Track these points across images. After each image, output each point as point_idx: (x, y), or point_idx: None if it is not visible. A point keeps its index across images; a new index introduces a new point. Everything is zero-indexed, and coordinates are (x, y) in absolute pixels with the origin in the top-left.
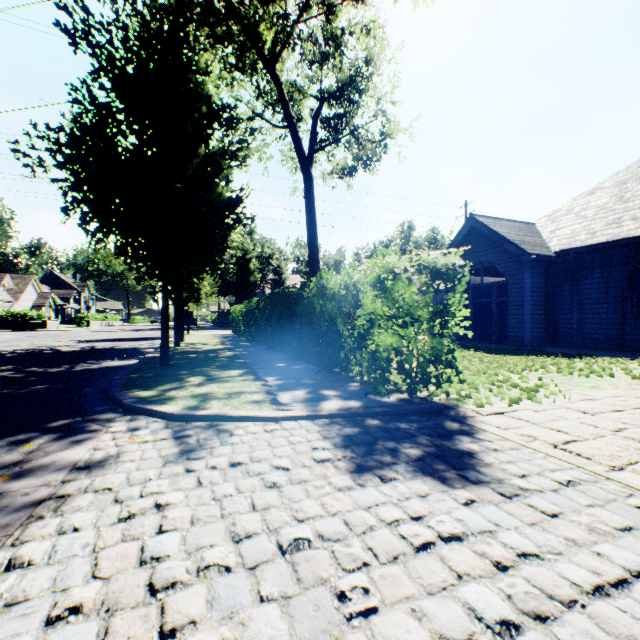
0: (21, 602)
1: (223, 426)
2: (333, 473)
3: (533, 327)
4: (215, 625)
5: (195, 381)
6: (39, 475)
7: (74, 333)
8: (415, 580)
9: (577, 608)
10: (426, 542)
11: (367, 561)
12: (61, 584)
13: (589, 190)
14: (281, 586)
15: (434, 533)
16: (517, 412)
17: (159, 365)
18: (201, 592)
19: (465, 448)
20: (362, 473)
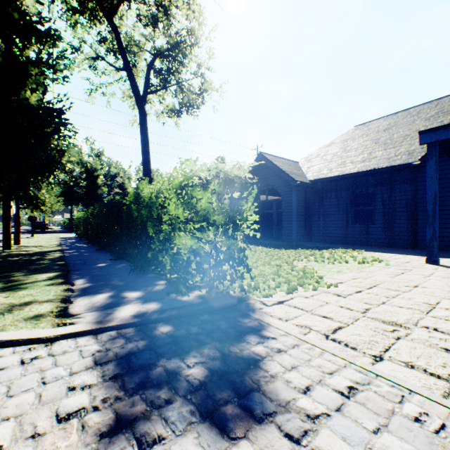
0: None
1: None
2: (69, 447)
3: (298, 229)
4: None
5: None
6: None
7: None
8: None
9: None
10: None
11: None
12: None
13: (328, 144)
14: None
15: None
16: (294, 300)
17: None
18: None
19: (252, 354)
20: (116, 436)
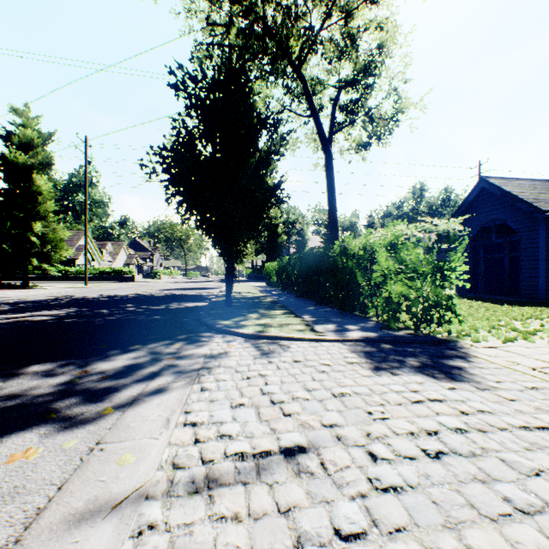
0: (217, 400)
1: (282, 343)
2: (359, 369)
3: (548, 281)
4: (308, 415)
5: (253, 316)
6: (190, 359)
7: (154, 284)
8: (410, 412)
9: (506, 431)
10: (419, 400)
11: (383, 403)
12: (230, 397)
13: None
14: (337, 407)
15: (424, 397)
16: (509, 347)
17: (224, 306)
18: (297, 405)
19: (456, 364)
20: (379, 370)
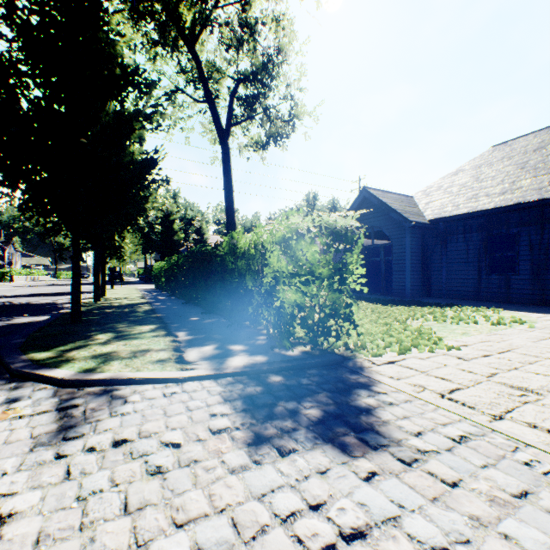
0: None
1: (119, 391)
2: (228, 448)
3: (412, 281)
4: None
5: (102, 339)
6: None
7: None
8: None
9: None
10: (326, 545)
11: None
12: None
13: (454, 171)
14: None
15: (335, 529)
16: (406, 360)
17: (70, 321)
18: None
19: (363, 404)
20: (260, 445)
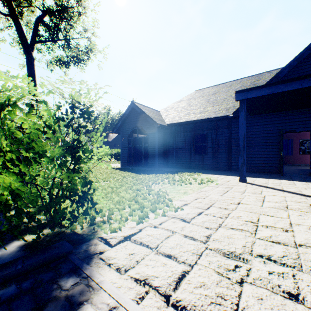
0: None
1: None
2: None
3: (159, 159)
4: None
5: None
6: None
7: None
8: None
9: None
10: None
11: None
12: None
13: (179, 100)
14: None
15: None
16: (142, 232)
17: None
18: None
19: None
20: None
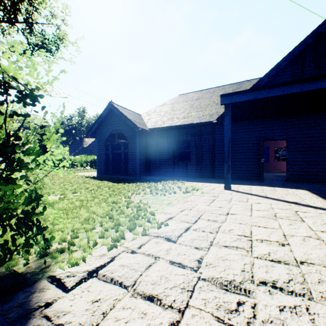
0: None
1: None
2: None
3: (140, 166)
4: None
5: None
6: None
7: None
8: None
9: None
10: None
11: None
12: None
13: (162, 104)
14: None
15: None
16: (115, 261)
17: None
18: None
19: None
20: None
